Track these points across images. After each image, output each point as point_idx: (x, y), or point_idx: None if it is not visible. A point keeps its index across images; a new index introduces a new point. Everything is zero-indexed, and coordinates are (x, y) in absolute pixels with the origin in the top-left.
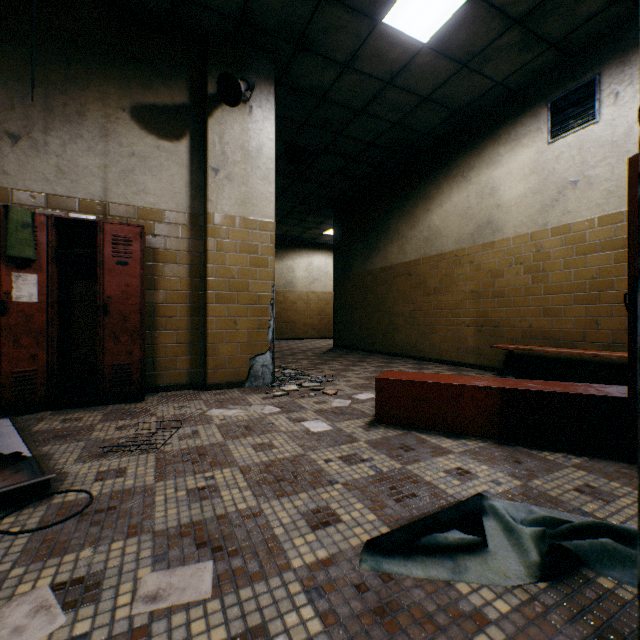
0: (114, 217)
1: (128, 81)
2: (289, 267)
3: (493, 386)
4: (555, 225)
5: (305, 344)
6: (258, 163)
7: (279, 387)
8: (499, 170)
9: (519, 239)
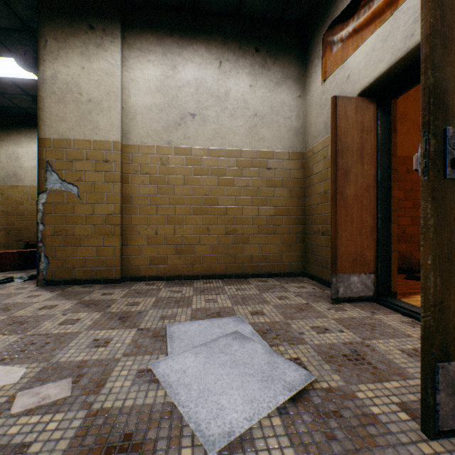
0: None
1: None
2: None
3: (18, 251)
4: None
5: None
6: None
7: None
8: (22, 149)
9: (34, 188)
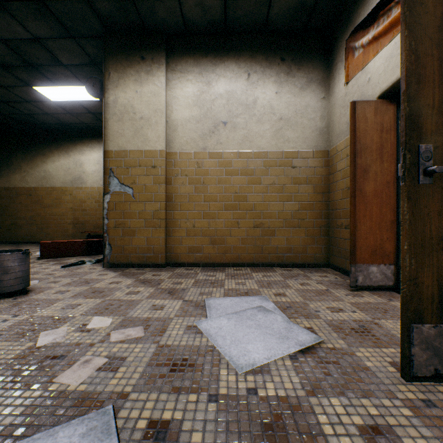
0: None
1: None
2: None
3: (85, 240)
4: None
5: None
6: None
7: None
8: (85, 157)
9: (93, 188)
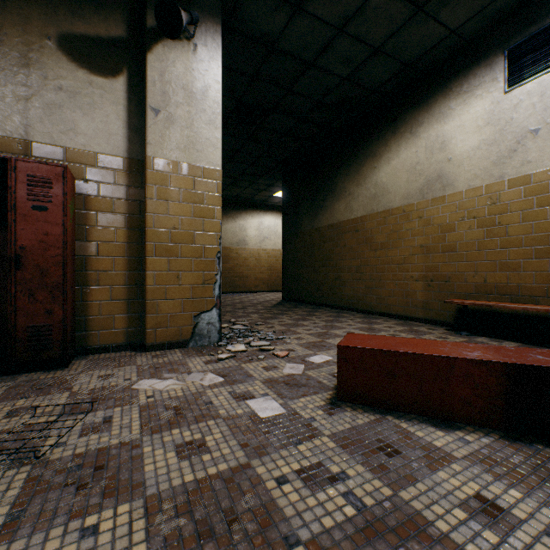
0: (37, 158)
1: (54, 6)
2: (241, 226)
3: (496, 360)
4: (513, 176)
5: (256, 297)
6: (203, 106)
7: (225, 347)
8: (450, 124)
9: (472, 192)
